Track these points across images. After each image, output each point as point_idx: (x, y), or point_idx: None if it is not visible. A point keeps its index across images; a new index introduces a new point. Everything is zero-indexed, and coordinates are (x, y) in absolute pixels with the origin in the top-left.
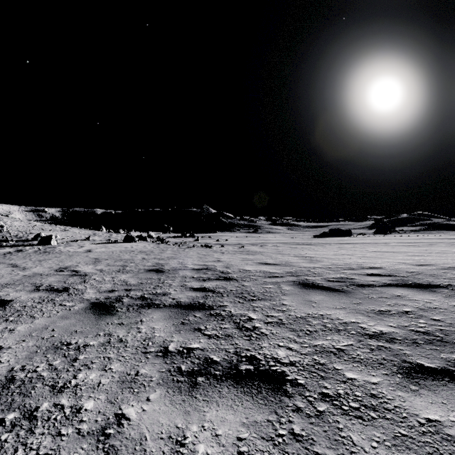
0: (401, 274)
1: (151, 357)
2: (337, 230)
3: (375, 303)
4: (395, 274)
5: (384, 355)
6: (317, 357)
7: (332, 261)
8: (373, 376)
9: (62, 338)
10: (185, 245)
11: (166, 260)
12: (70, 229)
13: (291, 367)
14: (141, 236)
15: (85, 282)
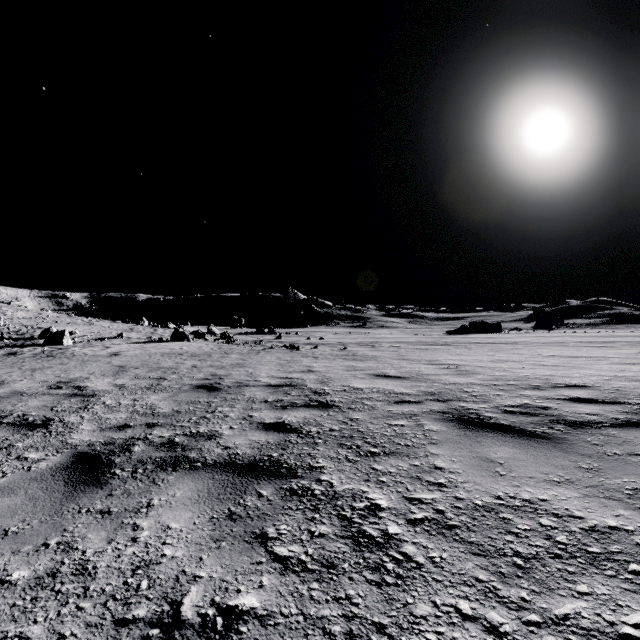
0: (634, 400)
1: None
2: (480, 324)
3: (630, 469)
4: (622, 398)
5: None
6: None
7: (494, 374)
8: None
9: None
10: (260, 346)
11: (227, 369)
12: (98, 322)
13: None
14: (198, 332)
15: (86, 409)
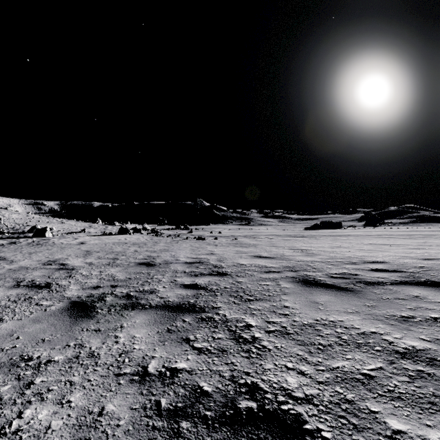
0: (409, 270)
1: (124, 384)
2: (328, 223)
3: (393, 306)
4: (403, 269)
5: (432, 387)
6: (341, 389)
7: (330, 255)
8: (429, 427)
9: (25, 350)
10: (178, 237)
11: (158, 253)
12: (67, 221)
13: (308, 405)
14: (136, 228)
15: (71, 277)
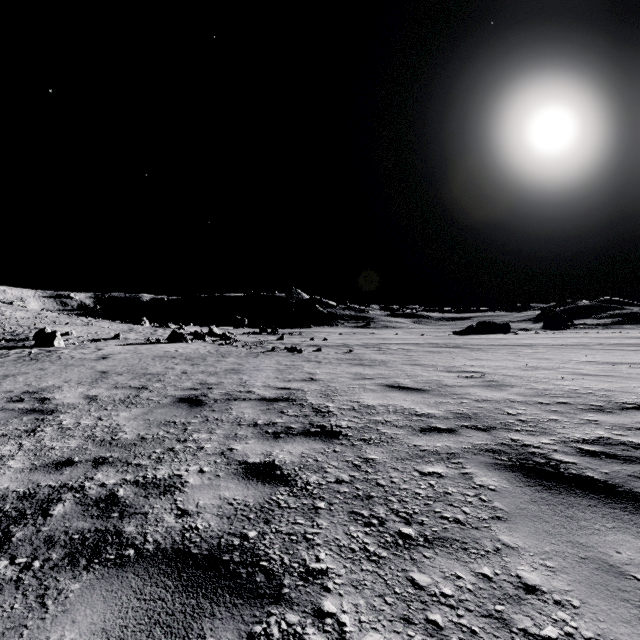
0: None
1: None
2: (488, 324)
3: None
4: None
5: None
6: None
7: (532, 386)
8: None
9: None
10: (260, 348)
11: (219, 376)
12: (97, 322)
13: None
14: (198, 333)
15: (32, 432)
